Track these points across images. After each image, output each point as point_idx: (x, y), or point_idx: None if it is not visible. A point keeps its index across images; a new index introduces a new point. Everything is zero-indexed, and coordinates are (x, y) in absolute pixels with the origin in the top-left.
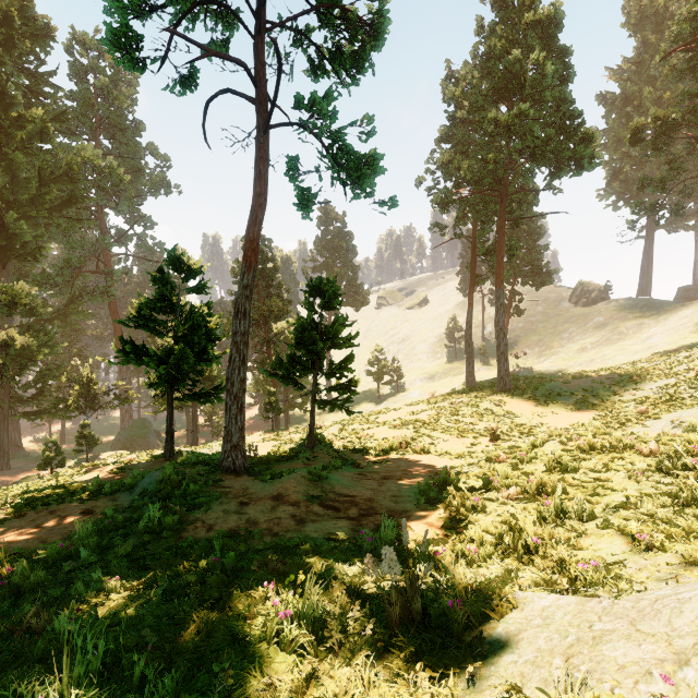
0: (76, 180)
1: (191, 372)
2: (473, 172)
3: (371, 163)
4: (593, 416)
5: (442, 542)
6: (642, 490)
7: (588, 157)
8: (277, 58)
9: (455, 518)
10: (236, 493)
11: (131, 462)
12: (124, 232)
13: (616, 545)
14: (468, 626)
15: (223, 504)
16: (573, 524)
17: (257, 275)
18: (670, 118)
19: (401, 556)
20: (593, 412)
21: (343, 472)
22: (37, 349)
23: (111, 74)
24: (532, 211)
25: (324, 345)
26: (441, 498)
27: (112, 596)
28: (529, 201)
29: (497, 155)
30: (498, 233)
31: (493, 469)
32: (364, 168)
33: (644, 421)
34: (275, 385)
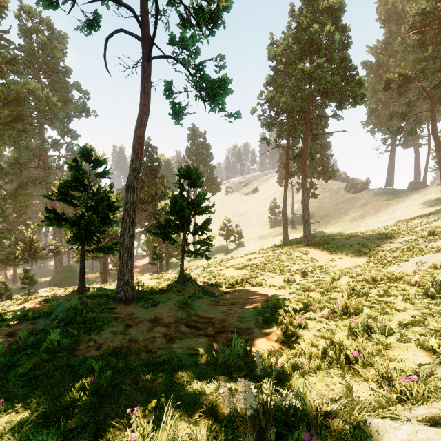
0: (23, 104)
1: (97, 232)
2: (288, 104)
3: (223, 85)
4: (365, 260)
5: (278, 354)
6: (419, 310)
7: (360, 96)
8: None
9: (286, 334)
10: (124, 318)
11: (54, 296)
12: (57, 141)
13: (420, 357)
14: None
15: (112, 326)
16: (379, 338)
17: (147, 170)
18: (408, 74)
19: (248, 367)
20: (365, 258)
21: (203, 300)
22: None
23: (48, 35)
24: (324, 131)
25: (190, 212)
26: (273, 318)
27: None
28: (322, 124)
29: (303, 94)
30: (304, 144)
31: (307, 296)
32: (218, 88)
33: (398, 263)
34: (159, 242)
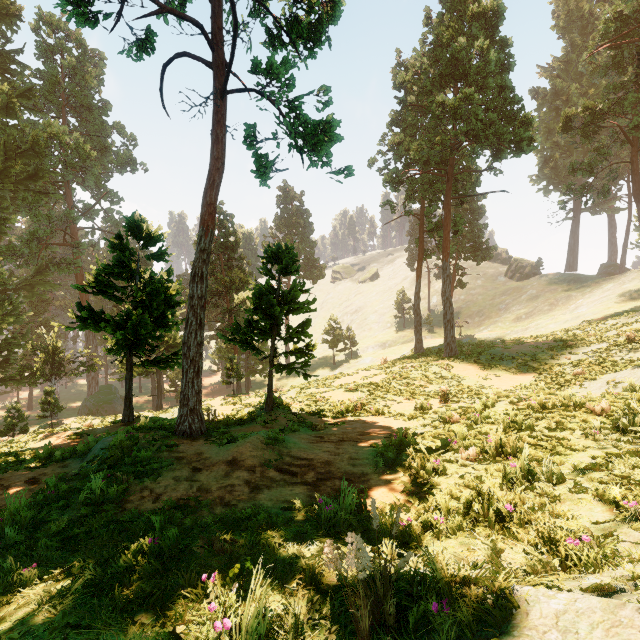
0: (43, 155)
1: (149, 337)
2: (422, 152)
3: (328, 129)
4: (534, 378)
5: (404, 509)
6: (603, 449)
7: (527, 140)
8: (233, 13)
9: (416, 482)
10: (189, 458)
11: (89, 428)
12: (91, 207)
13: (598, 513)
14: (457, 635)
15: (174, 470)
16: (543, 488)
17: (220, 248)
18: (597, 108)
19: (362, 526)
20: (533, 375)
21: (300, 435)
22: (2, 318)
23: (78, 55)
24: (475, 191)
25: (282, 309)
26: (399, 461)
27: (25, 589)
28: (472, 181)
29: (444, 138)
30: (445, 210)
31: (448, 430)
32: (321, 134)
33: (581, 382)
34: (236, 352)
